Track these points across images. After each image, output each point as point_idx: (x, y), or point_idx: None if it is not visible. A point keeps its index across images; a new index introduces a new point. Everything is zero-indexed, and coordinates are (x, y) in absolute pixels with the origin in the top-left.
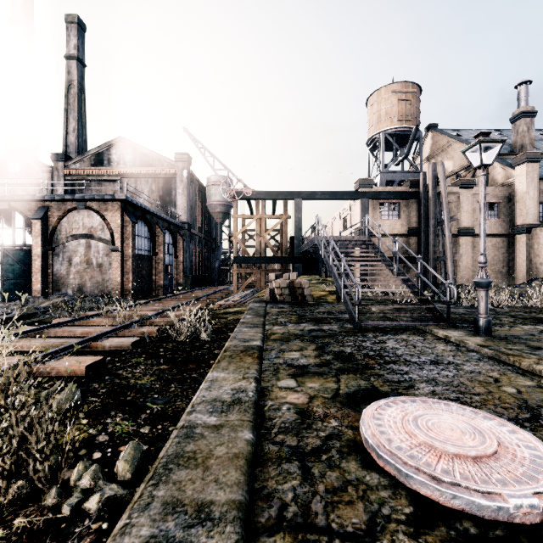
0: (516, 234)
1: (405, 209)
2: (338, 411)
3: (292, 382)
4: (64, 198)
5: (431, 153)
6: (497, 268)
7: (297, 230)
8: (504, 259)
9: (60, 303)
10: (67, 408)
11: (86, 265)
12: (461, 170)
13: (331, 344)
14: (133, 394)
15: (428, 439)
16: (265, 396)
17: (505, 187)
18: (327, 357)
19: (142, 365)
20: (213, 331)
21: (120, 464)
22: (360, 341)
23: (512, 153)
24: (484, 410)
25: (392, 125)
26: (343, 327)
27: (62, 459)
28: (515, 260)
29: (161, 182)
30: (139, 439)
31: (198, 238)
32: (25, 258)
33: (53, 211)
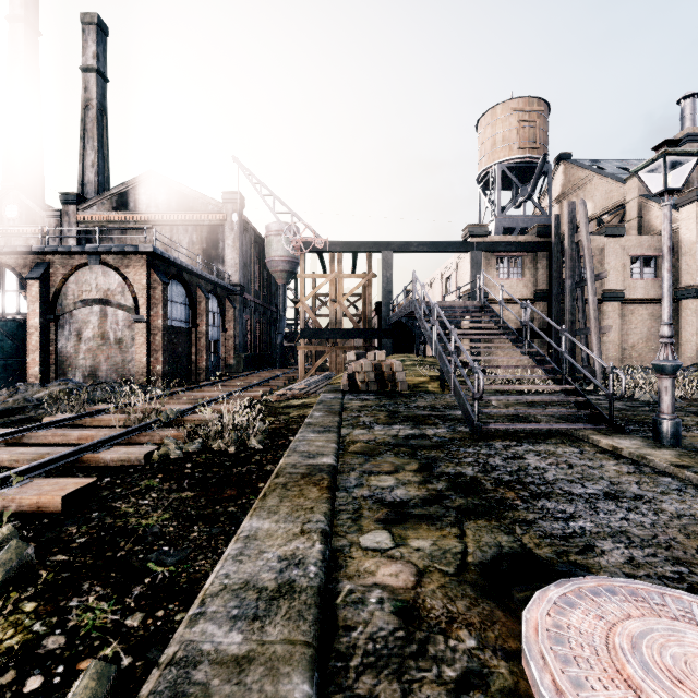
0: (681, 299)
1: (530, 265)
2: (471, 609)
3: (384, 536)
4: (71, 251)
5: (563, 191)
6: (655, 345)
7: (385, 293)
8: None
9: (58, 393)
10: (5, 581)
11: (100, 341)
12: (604, 214)
13: (441, 461)
14: (129, 546)
15: None
16: (339, 570)
17: None
18: (439, 485)
19: (154, 491)
20: (268, 434)
21: None
22: (484, 455)
23: None
24: None
25: (511, 154)
26: (455, 430)
27: None
28: (680, 333)
29: (205, 231)
30: (120, 641)
31: (253, 305)
32: (19, 331)
33: (57, 268)
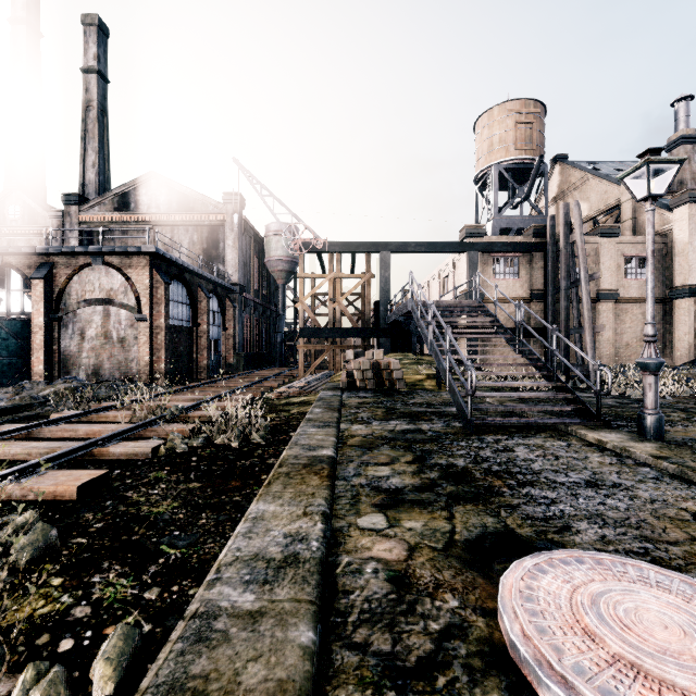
0: (674, 298)
1: (526, 265)
2: (456, 577)
3: (380, 518)
4: (75, 251)
5: (559, 192)
6: None
7: (383, 293)
8: (658, 331)
9: (64, 390)
10: (33, 559)
11: (103, 340)
12: (599, 215)
13: (435, 454)
14: (143, 531)
15: (627, 649)
16: (339, 546)
17: (659, 237)
18: (431, 475)
19: (162, 482)
20: (269, 430)
21: (97, 666)
22: (476, 448)
23: (668, 191)
24: (695, 574)
25: (508, 155)
26: (449, 425)
27: (5, 655)
28: (673, 332)
29: (205, 231)
30: (140, 611)
31: (253, 305)
32: (24, 330)
33: (60, 268)
